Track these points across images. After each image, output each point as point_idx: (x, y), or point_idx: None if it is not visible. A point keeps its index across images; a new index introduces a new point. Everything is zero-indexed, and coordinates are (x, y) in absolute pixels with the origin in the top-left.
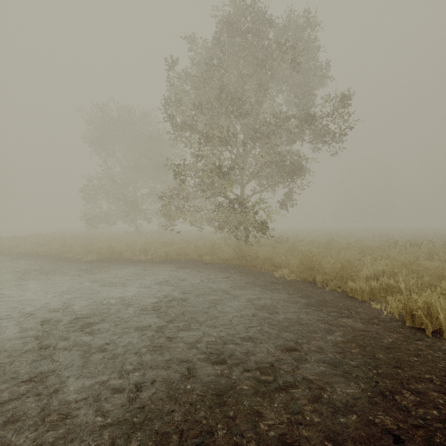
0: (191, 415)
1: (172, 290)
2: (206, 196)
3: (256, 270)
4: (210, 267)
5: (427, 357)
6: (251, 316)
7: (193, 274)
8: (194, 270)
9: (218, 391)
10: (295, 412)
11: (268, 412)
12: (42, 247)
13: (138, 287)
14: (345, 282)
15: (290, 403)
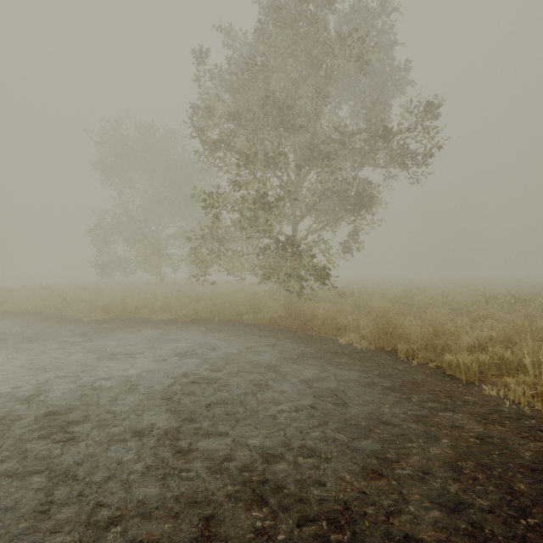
0: None
1: (197, 366)
2: (247, 236)
3: (313, 335)
4: (252, 331)
5: None
6: (309, 409)
7: (228, 340)
8: (230, 335)
9: None
10: None
11: None
12: (34, 302)
13: (150, 360)
14: (439, 354)
15: None
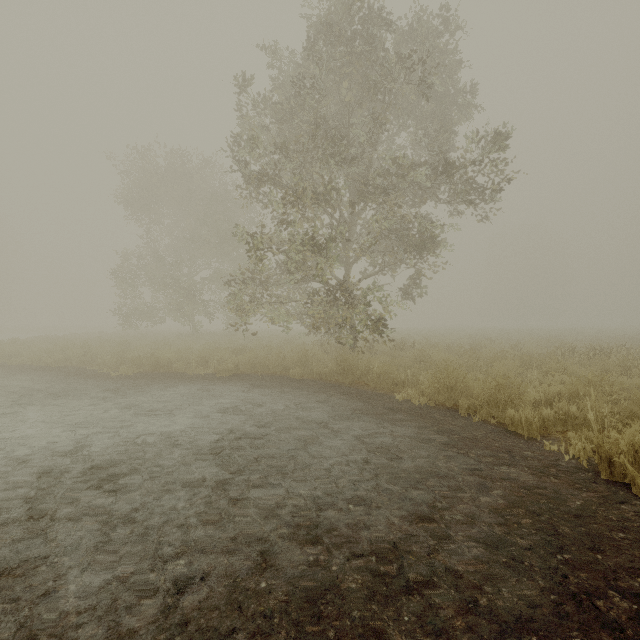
0: (265, 638)
1: (242, 422)
2: (294, 281)
3: (367, 391)
4: (300, 386)
5: (639, 533)
6: (361, 463)
7: (274, 396)
8: (276, 391)
9: (310, 592)
10: (436, 632)
11: (392, 632)
12: (53, 355)
13: (191, 417)
14: (502, 409)
15: (427, 614)
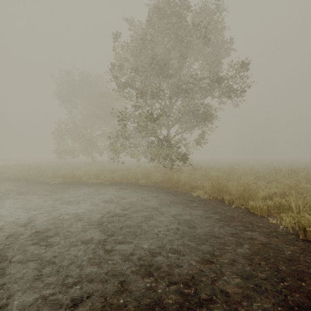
0: None
1: (115, 207)
2: (142, 136)
3: (178, 191)
4: (145, 189)
5: None
6: (175, 230)
7: (131, 194)
8: (132, 191)
9: (147, 306)
10: None
11: None
12: (22, 173)
13: (89, 204)
14: (246, 201)
15: None
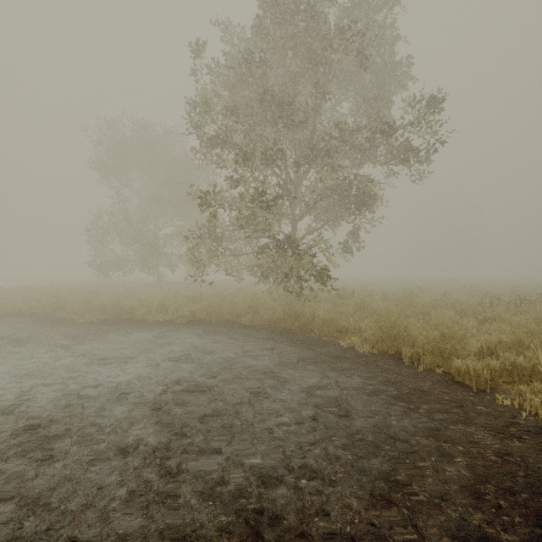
0: None
1: (192, 371)
2: (245, 236)
3: (313, 337)
4: (250, 333)
5: None
6: (310, 421)
7: (226, 343)
8: (227, 337)
9: None
10: None
11: None
12: (28, 303)
13: (143, 365)
14: (446, 359)
15: None
